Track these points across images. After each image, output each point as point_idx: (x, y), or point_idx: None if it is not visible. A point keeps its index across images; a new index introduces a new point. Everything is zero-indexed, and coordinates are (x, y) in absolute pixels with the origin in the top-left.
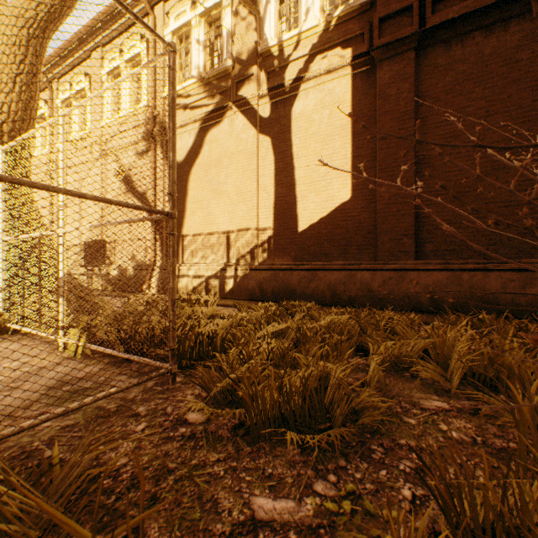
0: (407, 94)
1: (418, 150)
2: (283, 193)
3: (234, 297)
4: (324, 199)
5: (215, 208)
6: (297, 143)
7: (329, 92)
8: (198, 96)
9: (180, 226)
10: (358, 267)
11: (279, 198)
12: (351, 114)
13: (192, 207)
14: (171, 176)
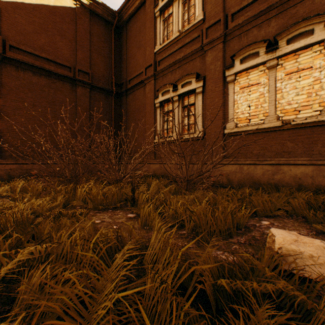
0: None
1: (2, 108)
2: None
3: None
4: None
5: None
6: None
7: None
8: None
9: None
10: None
11: None
12: None
13: None
14: None
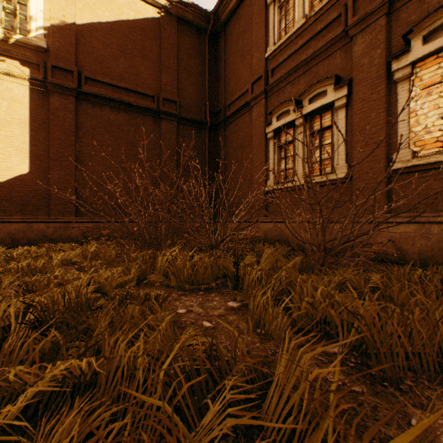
0: (71, 120)
1: (78, 155)
2: None
3: None
4: (3, 168)
5: None
6: None
7: (9, 90)
8: None
9: None
10: (36, 221)
11: None
12: (30, 115)
13: None
14: None
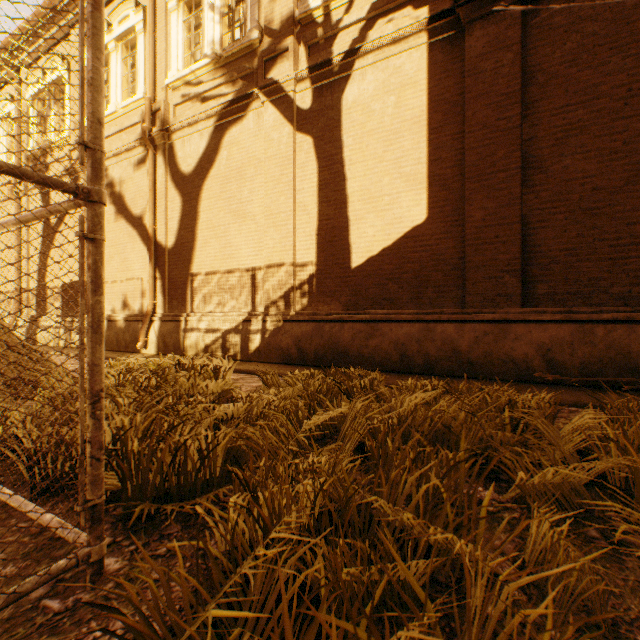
0: (509, 68)
1: (525, 150)
2: (330, 214)
3: (261, 359)
4: (387, 222)
5: (236, 236)
6: (349, 143)
7: (396, 71)
8: (213, 82)
9: (188, 261)
10: (438, 318)
11: (324, 222)
12: (427, 101)
13: (205, 235)
14: (90, 106)
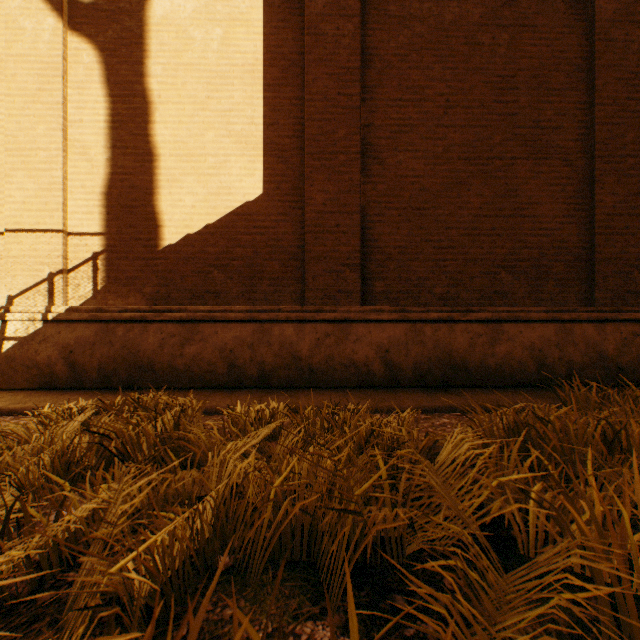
0: (350, 41)
1: (364, 136)
2: (128, 167)
3: None
4: (213, 191)
5: None
6: (158, 73)
7: None
8: None
9: None
10: (276, 317)
11: (118, 176)
12: (263, 49)
13: None
14: None
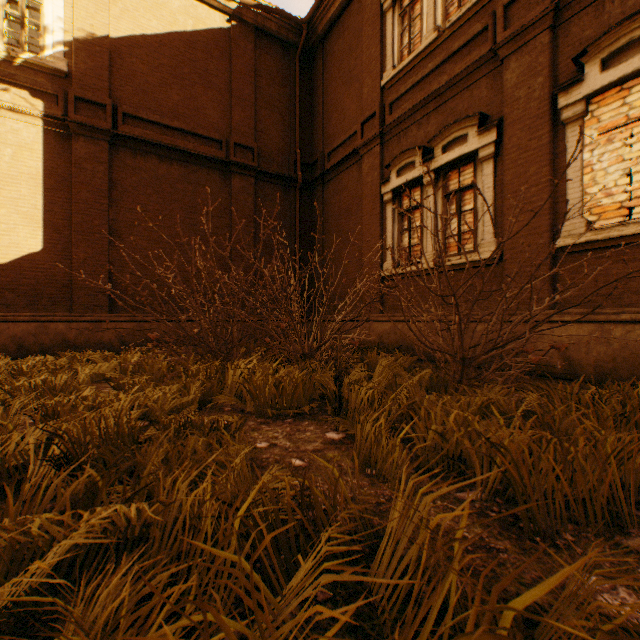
0: (103, 176)
1: (113, 225)
2: None
3: None
4: (5, 244)
5: None
6: None
7: (14, 132)
8: None
9: None
10: (53, 319)
11: None
12: (44, 167)
13: None
14: None
